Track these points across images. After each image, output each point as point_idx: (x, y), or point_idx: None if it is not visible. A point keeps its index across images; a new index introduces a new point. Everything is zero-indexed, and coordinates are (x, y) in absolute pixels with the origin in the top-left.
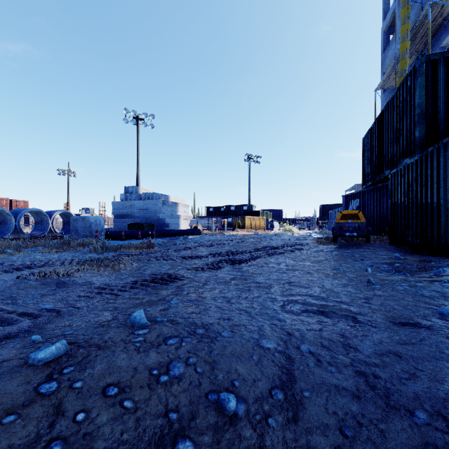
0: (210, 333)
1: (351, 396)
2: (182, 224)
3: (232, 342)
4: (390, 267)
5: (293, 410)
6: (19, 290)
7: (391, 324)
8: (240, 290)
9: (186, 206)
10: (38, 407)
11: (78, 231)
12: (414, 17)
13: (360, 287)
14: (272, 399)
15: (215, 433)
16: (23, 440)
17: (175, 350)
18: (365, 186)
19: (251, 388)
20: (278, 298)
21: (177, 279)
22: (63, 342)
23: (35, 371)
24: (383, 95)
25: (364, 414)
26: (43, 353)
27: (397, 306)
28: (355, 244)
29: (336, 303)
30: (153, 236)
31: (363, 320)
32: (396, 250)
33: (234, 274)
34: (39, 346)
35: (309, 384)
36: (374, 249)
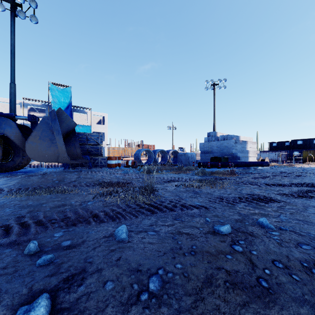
0: None
1: None
2: (250, 158)
3: None
4: None
5: None
6: (178, 192)
7: None
8: None
9: (253, 143)
10: (239, 256)
11: (182, 161)
12: None
13: None
14: None
15: None
16: (243, 270)
17: (313, 254)
18: None
19: None
20: None
21: (273, 201)
22: (229, 226)
23: (222, 237)
24: None
25: None
26: (222, 229)
27: None
28: None
29: None
30: (229, 166)
31: None
32: None
33: None
34: (212, 224)
35: None
36: None
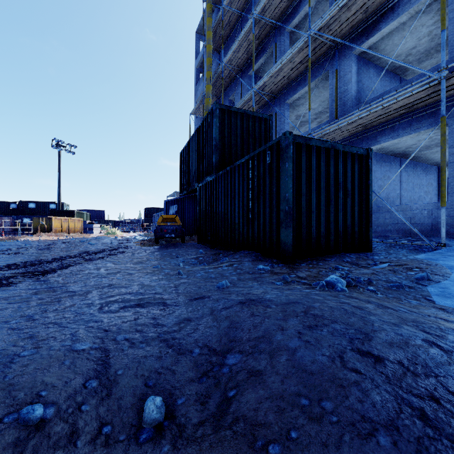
0: (1, 359)
1: (155, 358)
2: None
3: (37, 357)
4: (196, 261)
5: (107, 389)
6: None
7: (189, 301)
8: (47, 304)
9: None
10: None
11: None
12: (215, 69)
13: (173, 279)
14: (86, 390)
15: (16, 447)
16: None
17: None
18: (182, 194)
19: (62, 390)
20: (96, 302)
21: None
22: None
23: None
24: (196, 120)
25: (163, 366)
26: None
27: (195, 288)
28: (173, 244)
29: (152, 295)
30: None
31: (170, 303)
32: (202, 247)
33: (37, 288)
34: None
35: (123, 364)
36: (187, 247)
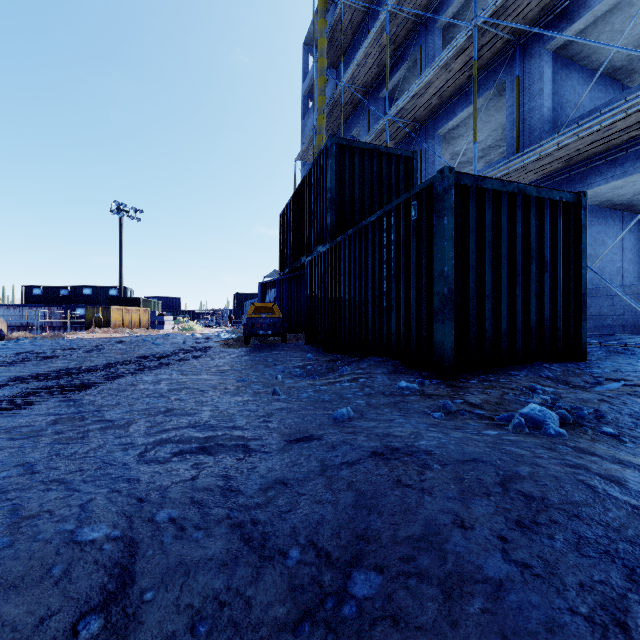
0: None
1: (217, 567)
2: None
3: (6, 557)
4: (302, 371)
5: (118, 639)
6: None
7: (286, 444)
8: (64, 442)
9: None
10: None
11: None
12: (331, 93)
13: (264, 402)
14: (76, 639)
15: None
16: None
17: None
18: (283, 273)
19: None
20: (139, 441)
21: None
22: None
23: None
24: (303, 169)
25: (231, 585)
26: None
27: (297, 418)
28: (270, 345)
29: (227, 430)
30: None
31: (255, 447)
32: (311, 349)
33: (61, 413)
34: None
35: (157, 576)
36: (290, 350)
